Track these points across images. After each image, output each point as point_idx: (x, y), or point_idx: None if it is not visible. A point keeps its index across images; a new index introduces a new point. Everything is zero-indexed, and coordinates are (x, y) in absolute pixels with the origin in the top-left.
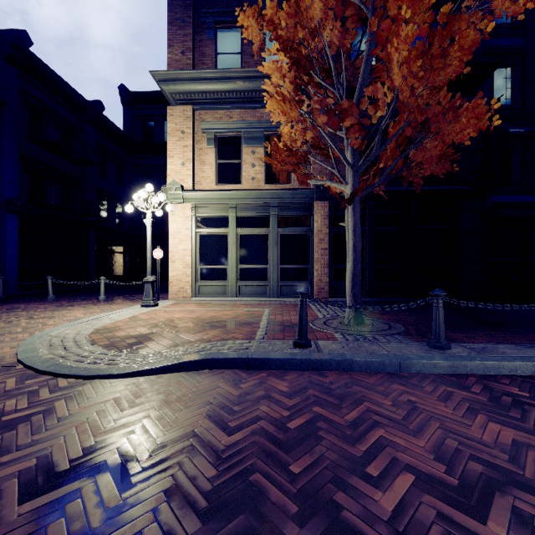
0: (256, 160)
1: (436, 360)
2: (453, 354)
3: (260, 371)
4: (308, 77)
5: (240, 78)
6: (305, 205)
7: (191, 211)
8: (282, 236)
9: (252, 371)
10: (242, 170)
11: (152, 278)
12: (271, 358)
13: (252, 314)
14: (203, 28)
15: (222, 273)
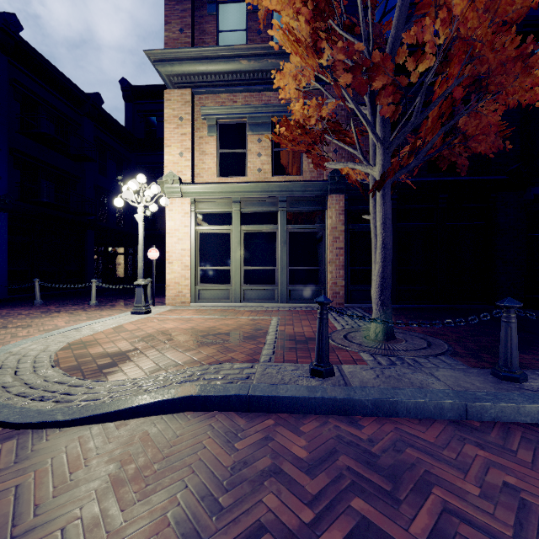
0: (262, 149)
1: (520, 403)
2: (537, 391)
3: (265, 415)
4: (325, 33)
5: (244, 57)
6: (318, 199)
7: (190, 207)
8: (291, 234)
9: (253, 415)
10: (246, 160)
11: (144, 282)
12: (280, 395)
13: (258, 324)
14: (204, 3)
15: (225, 276)
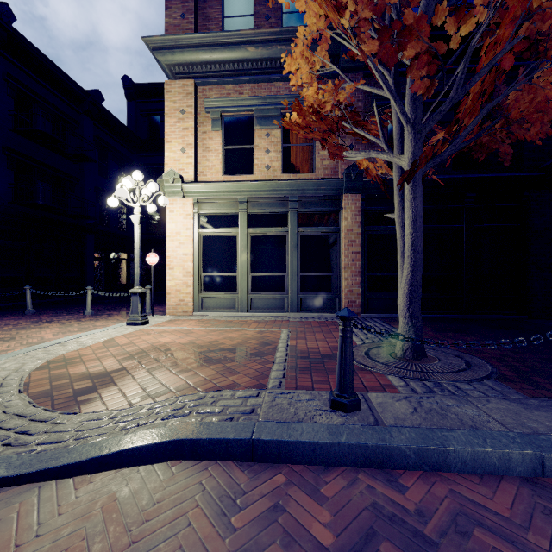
0: (271, 145)
1: None
2: None
3: (274, 467)
4: None
5: (251, 43)
6: (332, 198)
7: (192, 208)
8: (303, 237)
9: (258, 467)
10: (254, 157)
11: (141, 289)
12: (294, 440)
13: (266, 338)
14: None
15: (230, 283)
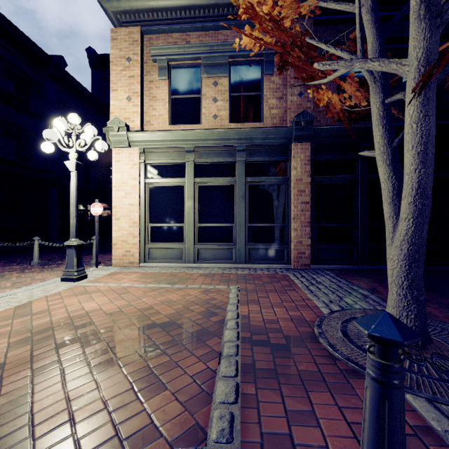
0: (218, 94)
1: None
2: None
3: None
4: None
5: None
6: (280, 148)
7: (138, 157)
8: (250, 187)
9: None
10: (201, 106)
11: (76, 242)
12: None
13: (211, 300)
14: None
15: (178, 233)
